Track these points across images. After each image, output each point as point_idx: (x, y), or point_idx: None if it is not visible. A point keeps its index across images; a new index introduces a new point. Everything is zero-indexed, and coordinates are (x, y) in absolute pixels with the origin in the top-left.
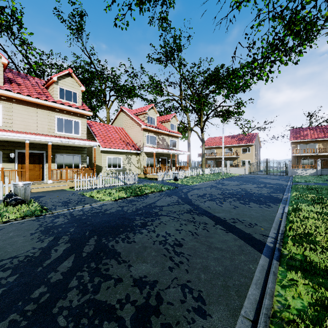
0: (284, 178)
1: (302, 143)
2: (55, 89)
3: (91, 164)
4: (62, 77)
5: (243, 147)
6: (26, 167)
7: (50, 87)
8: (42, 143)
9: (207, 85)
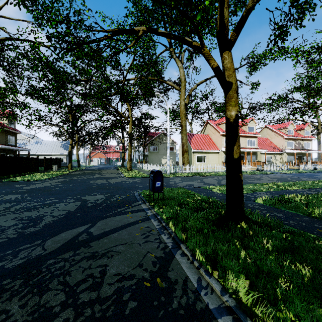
0: None
1: None
2: (247, 128)
3: None
4: (249, 122)
5: None
6: (245, 161)
7: (243, 127)
8: (243, 151)
9: None
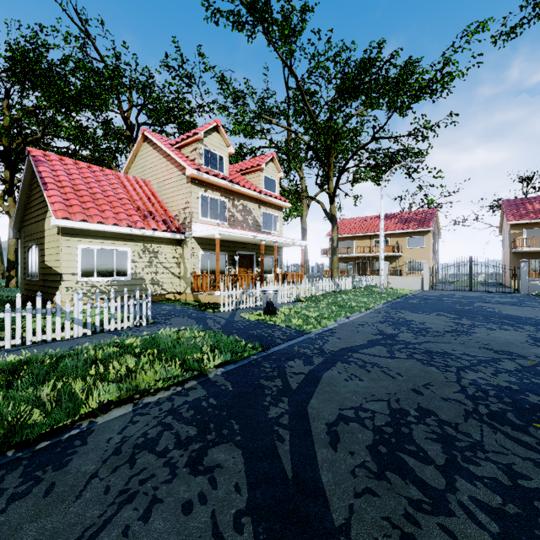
0: (531, 301)
1: (532, 226)
2: None
3: (43, 266)
4: None
5: (410, 236)
6: None
7: None
8: None
9: (344, 98)
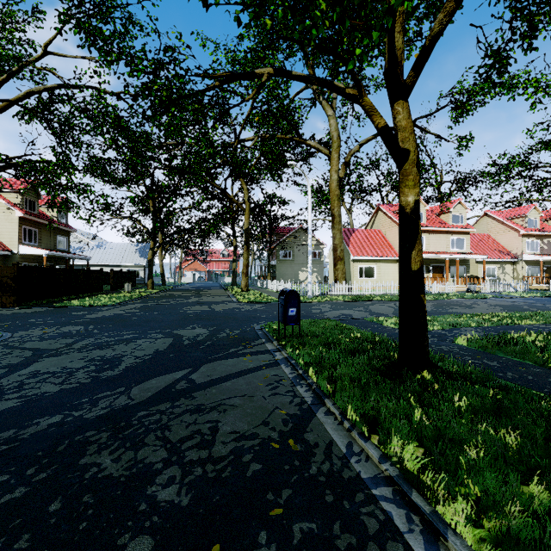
0: None
1: None
2: (450, 217)
3: None
4: (453, 206)
5: None
6: (447, 276)
7: (443, 215)
8: (443, 259)
9: None
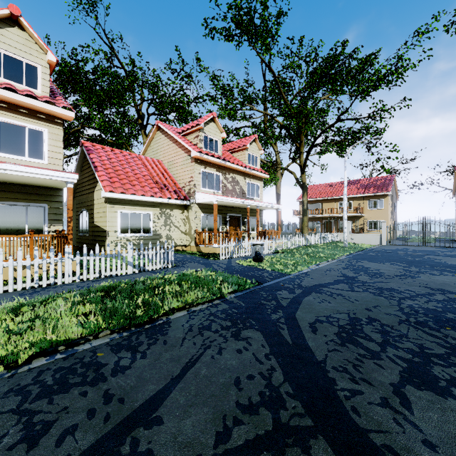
0: None
1: None
2: None
3: (92, 226)
4: None
5: (370, 199)
6: None
7: None
8: None
9: (313, 87)
